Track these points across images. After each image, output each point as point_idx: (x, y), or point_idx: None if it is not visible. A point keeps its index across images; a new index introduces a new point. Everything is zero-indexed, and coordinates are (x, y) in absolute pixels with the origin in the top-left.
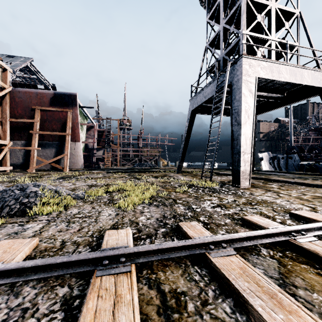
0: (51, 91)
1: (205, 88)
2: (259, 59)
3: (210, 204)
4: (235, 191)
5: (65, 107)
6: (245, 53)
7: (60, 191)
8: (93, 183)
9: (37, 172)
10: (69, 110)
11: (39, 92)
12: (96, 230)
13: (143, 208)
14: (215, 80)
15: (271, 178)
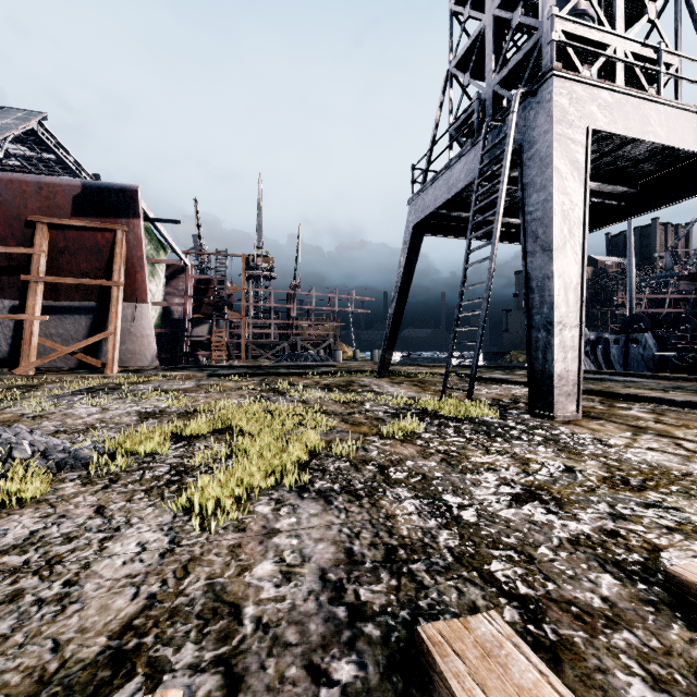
0: (74, 180)
1: (449, 167)
2: (594, 82)
3: (498, 484)
4: (547, 431)
5: (109, 219)
6: (559, 64)
7: (7, 446)
8: (158, 406)
9: (32, 376)
10: (120, 226)
11: (45, 183)
12: (19, 682)
13: (275, 507)
14: (475, 146)
15: (617, 390)
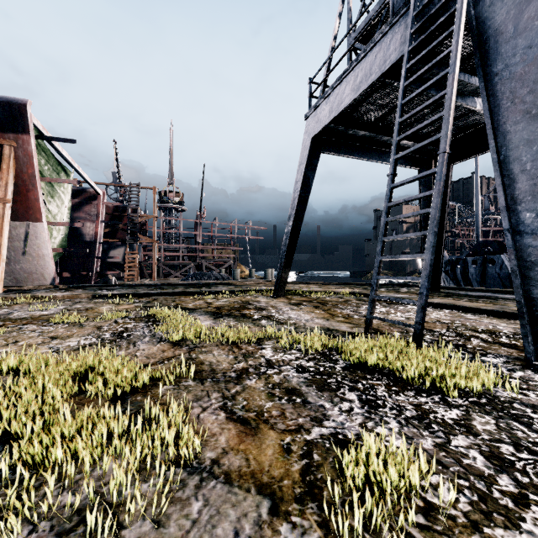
0: None
1: (355, 65)
2: None
3: None
4: None
5: None
6: None
7: None
8: None
9: None
10: (8, 141)
11: None
12: None
13: None
14: (392, 28)
15: None
